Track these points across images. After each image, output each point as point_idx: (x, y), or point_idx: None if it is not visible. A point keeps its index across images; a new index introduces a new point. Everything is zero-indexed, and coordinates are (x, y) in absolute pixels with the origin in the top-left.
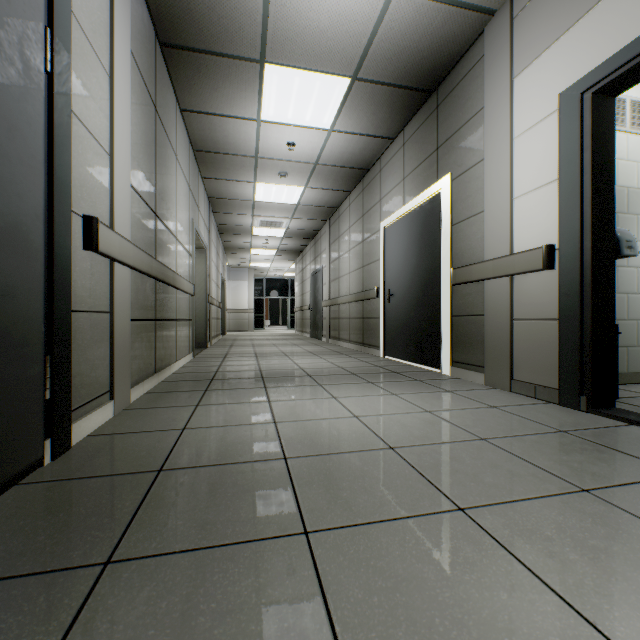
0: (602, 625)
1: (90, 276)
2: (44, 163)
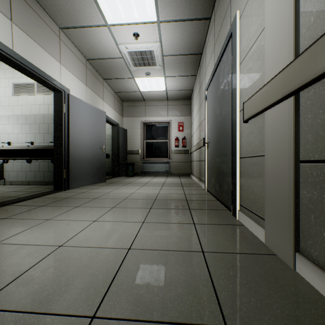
0: (130, 194)
1: (251, 135)
2: (231, 107)
